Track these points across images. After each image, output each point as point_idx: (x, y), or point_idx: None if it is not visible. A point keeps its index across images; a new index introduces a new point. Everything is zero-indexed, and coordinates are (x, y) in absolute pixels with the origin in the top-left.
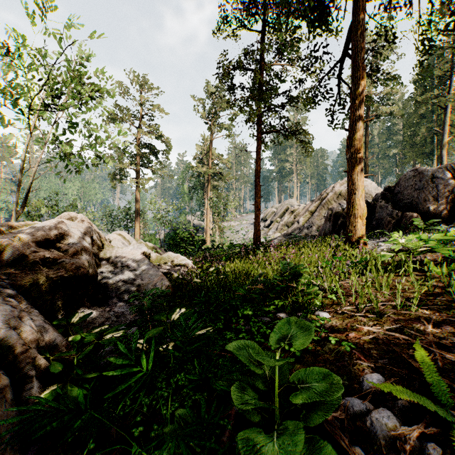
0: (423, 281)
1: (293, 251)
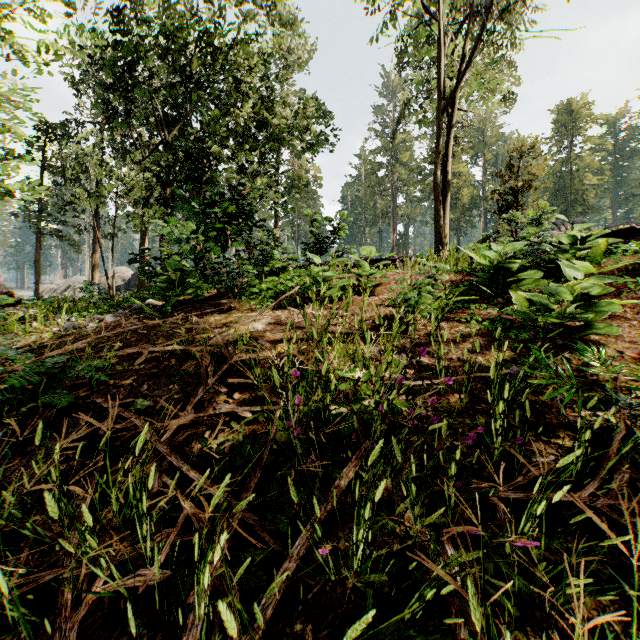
0: None
1: None
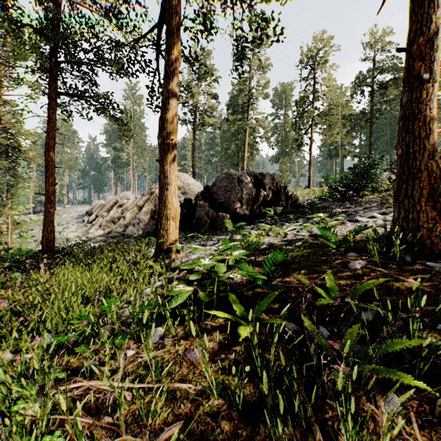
0: (228, 349)
1: (3, 305)
